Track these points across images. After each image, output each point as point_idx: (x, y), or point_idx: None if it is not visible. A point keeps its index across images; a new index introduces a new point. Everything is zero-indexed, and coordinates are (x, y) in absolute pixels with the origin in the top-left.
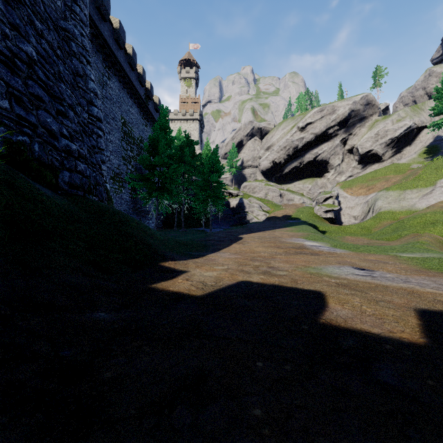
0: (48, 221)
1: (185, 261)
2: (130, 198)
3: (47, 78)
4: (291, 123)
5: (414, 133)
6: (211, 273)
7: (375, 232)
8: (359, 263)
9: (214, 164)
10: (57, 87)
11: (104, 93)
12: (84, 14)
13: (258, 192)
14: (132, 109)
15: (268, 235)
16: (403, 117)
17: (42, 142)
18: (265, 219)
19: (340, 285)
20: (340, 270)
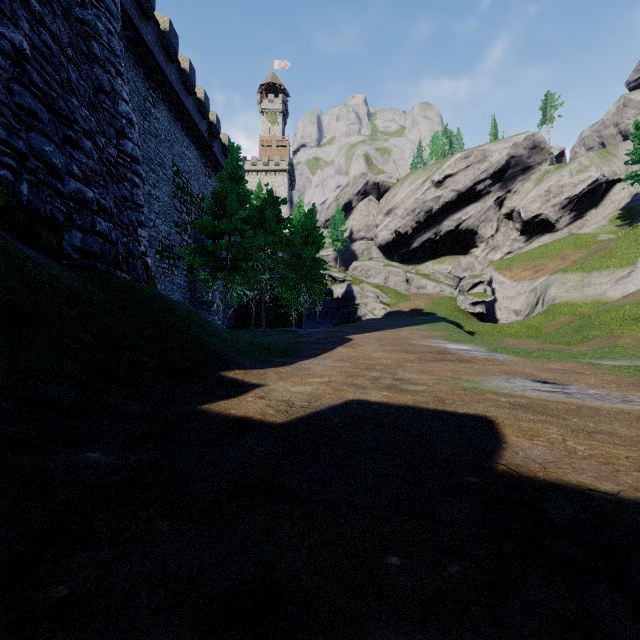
0: (29, 299)
1: (261, 371)
2: (186, 283)
3: (48, 86)
4: (423, 176)
5: (603, 190)
6: (302, 387)
7: (547, 333)
8: (538, 373)
9: (310, 232)
10: (65, 102)
11: (147, 126)
12: (113, 2)
13: (374, 276)
14: (189, 152)
15: (391, 336)
16: (587, 166)
17: (36, 182)
18: (384, 314)
19: (517, 406)
20: (511, 383)
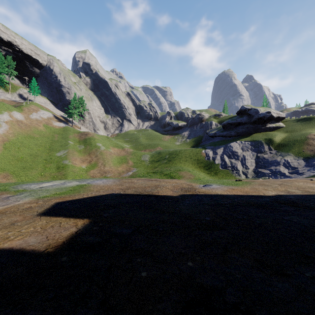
0: None
1: None
2: None
3: None
4: None
5: None
6: None
7: None
8: None
9: None
10: None
11: None
12: None
13: None
14: None
15: None
16: None
17: None
18: None
19: None
20: None
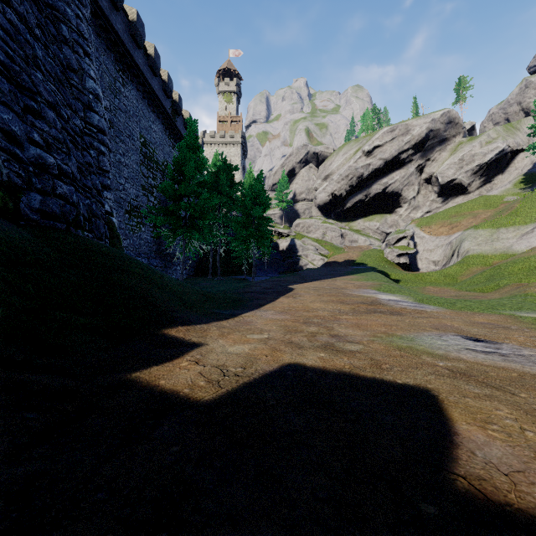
0: None
1: (204, 326)
2: (152, 238)
3: (10, 60)
4: (355, 146)
5: (508, 158)
6: (240, 346)
7: (463, 281)
8: (467, 328)
9: (258, 194)
10: (28, 75)
11: (117, 103)
12: None
13: (314, 232)
14: (155, 126)
15: (328, 285)
16: (494, 138)
17: None
18: (322, 264)
19: (456, 374)
20: (444, 341)
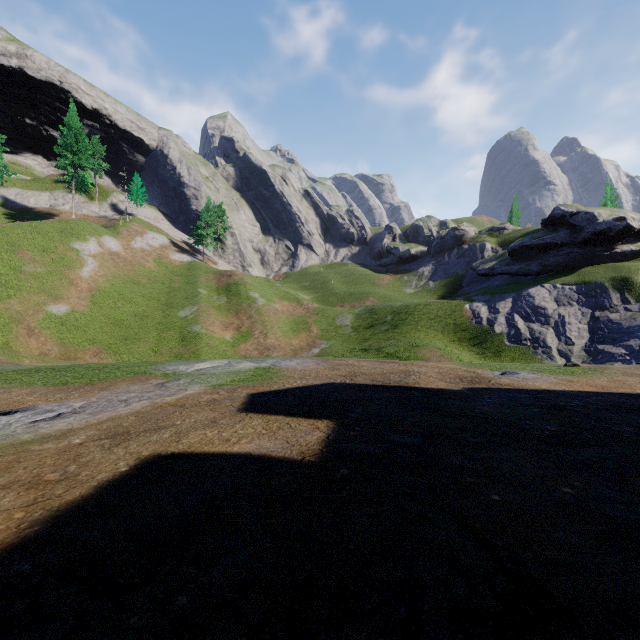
0: None
1: None
2: None
3: None
4: None
5: None
6: None
7: None
8: None
9: None
10: None
11: None
12: None
13: None
14: None
15: None
16: None
17: None
18: None
19: (118, 437)
20: None
